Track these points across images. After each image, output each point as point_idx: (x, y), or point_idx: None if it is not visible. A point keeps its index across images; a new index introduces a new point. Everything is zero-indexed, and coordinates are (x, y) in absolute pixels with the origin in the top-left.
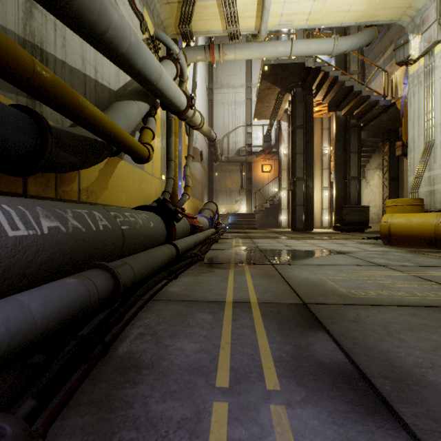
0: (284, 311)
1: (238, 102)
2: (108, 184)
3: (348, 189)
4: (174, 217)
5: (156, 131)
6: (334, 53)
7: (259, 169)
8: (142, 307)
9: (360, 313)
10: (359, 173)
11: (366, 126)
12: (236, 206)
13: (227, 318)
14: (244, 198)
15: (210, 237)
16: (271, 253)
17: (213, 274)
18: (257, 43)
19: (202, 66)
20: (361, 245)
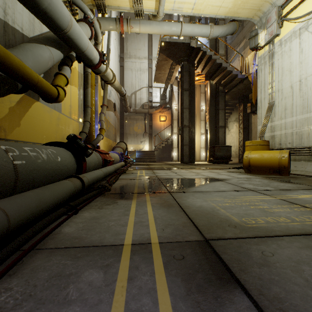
0: (188, 254)
1: (143, 69)
2: (21, 121)
3: (218, 134)
4: (84, 152)
5: (74, 82)
6: (210, 36)
7: (157, 119)
8: (9, 269)
9: (264, 250)
10: (224, 124)
11: (229, 92)
12: (141, 145)
13: (121, 275)
14: (147, 139)
15: (120, 168)
16: (168, 181)
17: (116, 206)
18: (156, 21)
19: (115, 39)
20: (230, 173)
